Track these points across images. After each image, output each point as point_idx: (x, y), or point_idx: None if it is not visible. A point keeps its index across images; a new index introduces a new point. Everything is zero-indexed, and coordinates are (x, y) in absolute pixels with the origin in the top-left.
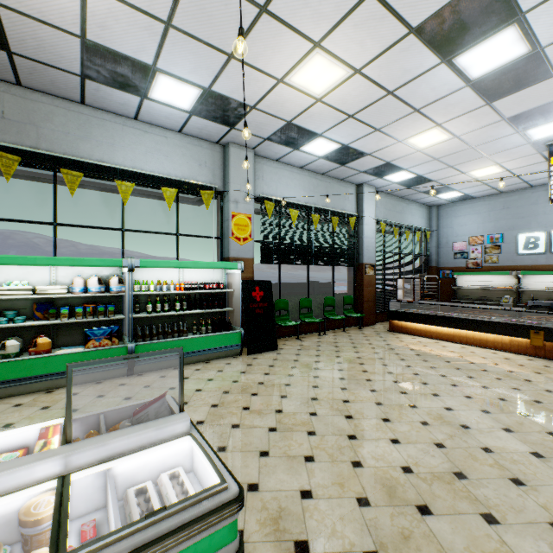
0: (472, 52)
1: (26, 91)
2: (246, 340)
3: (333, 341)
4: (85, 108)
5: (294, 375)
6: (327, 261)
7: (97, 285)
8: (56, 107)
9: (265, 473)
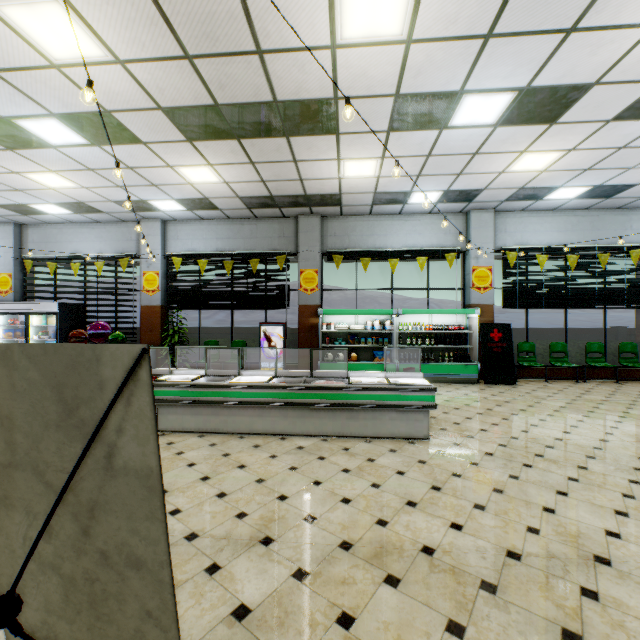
0: None
1: (344, 218)
2: (483, 372)
3: (589, 388)
4: (371, 217)
5: (517, 399)
6: (591, 303)
7: (378, 325)
8: (357, 222)
9: (465, 422)
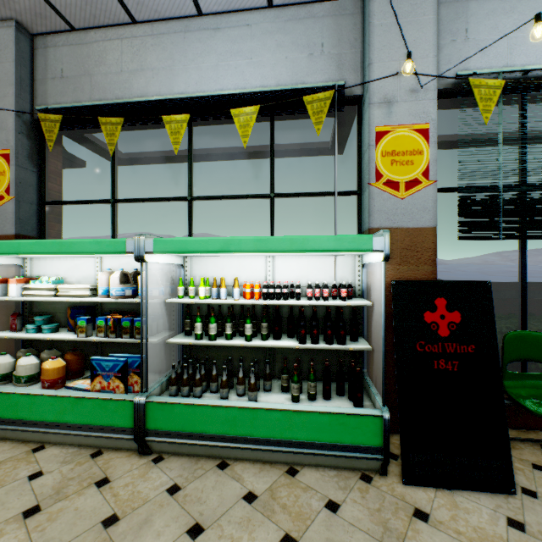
0: None
1: (81, 35)
2: (400, 438)
3: None
4: (139, 28)
5: None
6: None
7: (118, 285)
8: (109, 42)
9: None
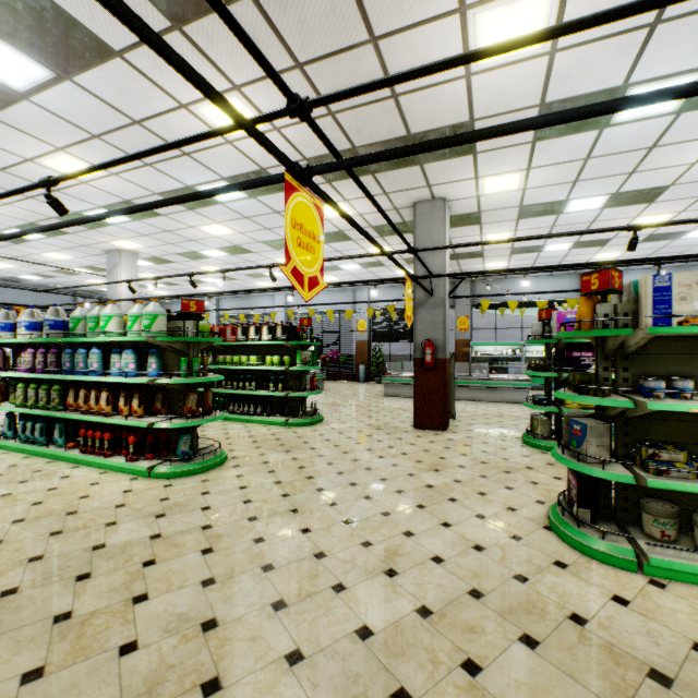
0: (687, 236)
1: (486, 281)
2: None
3: None
4: (506, 280)
5: None
6: None
7: (511, 352)
8: (496, 283)
9: None
